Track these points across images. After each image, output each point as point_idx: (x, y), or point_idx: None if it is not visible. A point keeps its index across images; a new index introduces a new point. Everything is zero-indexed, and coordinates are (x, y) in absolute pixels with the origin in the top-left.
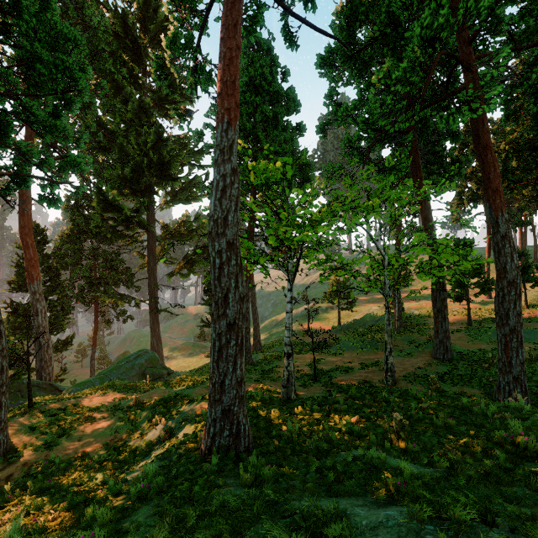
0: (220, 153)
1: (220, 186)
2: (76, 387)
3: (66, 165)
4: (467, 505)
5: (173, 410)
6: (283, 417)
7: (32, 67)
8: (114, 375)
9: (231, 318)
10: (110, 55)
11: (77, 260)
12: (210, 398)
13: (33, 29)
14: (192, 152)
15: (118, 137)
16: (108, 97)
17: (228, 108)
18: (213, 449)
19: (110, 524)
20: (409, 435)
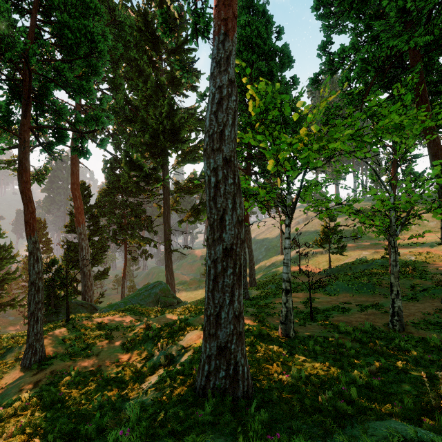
0: (216, 65)
1: (216, 98)
2: (107, 308)
3: (90, 118)
4: None
5: (176, 336)
6: (284, 356)
7: (64, 38)
8: (135, 300)
9: (228, 243)
10: (134, 45)
11: (112, 209)
12: (205, 331)
13: (63, 4)
14: (198, 119)
15: (141, 110)
16: (133, 79)
17: (225, 19)
18: (207, 390)
19: None
20: None
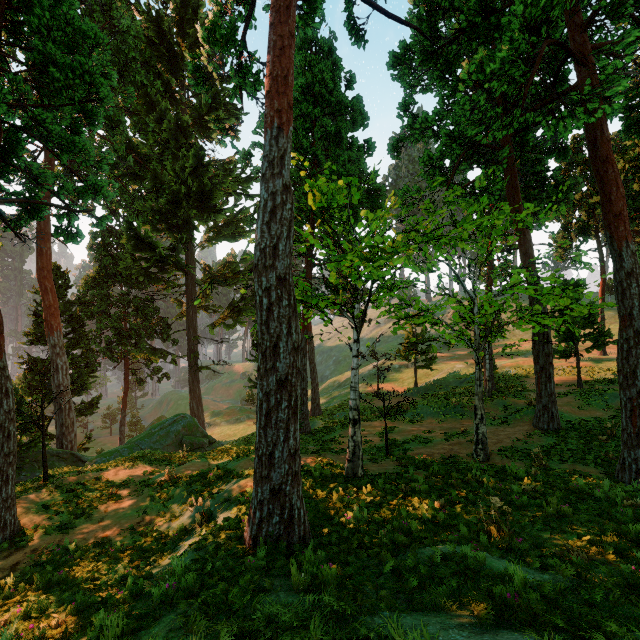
0: (269, 166)
1: (269, 206)
2: (102, 458)
3: (86, 190)
4: (613, 635)
5: (213, 488)
6: (348, 499)
7: (45, 73)
8: (146, 444)
9: (282, 373)
10: (142, 64)
11: (104, 308)
12: (256, 474)
13: (46, 26)
14: (239, 179)
15: (152, 162)
16: (140, 114)
17: (278, 110)
18: (259, 539)
19: (121, 639)
20: (511, 526)
